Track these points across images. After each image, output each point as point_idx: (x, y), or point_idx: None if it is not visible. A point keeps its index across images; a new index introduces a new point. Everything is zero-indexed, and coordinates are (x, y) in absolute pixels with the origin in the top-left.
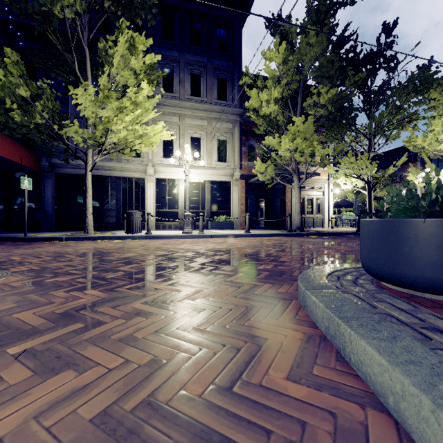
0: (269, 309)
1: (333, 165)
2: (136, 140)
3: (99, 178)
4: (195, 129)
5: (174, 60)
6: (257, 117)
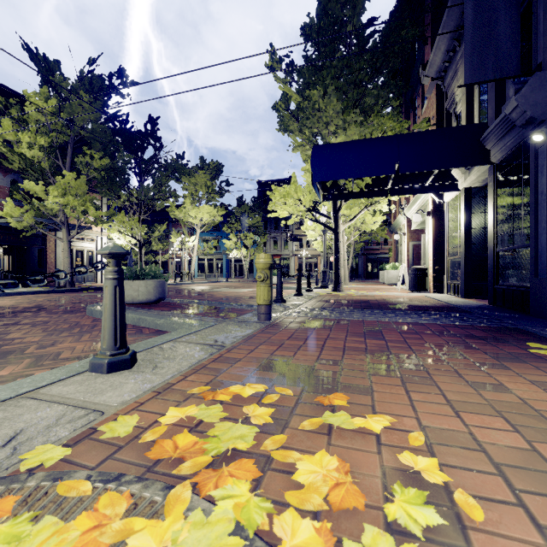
0: (76, 318)
1: (108, 218)
2: None
3: None
4: None
5: None
6: (12, 152)
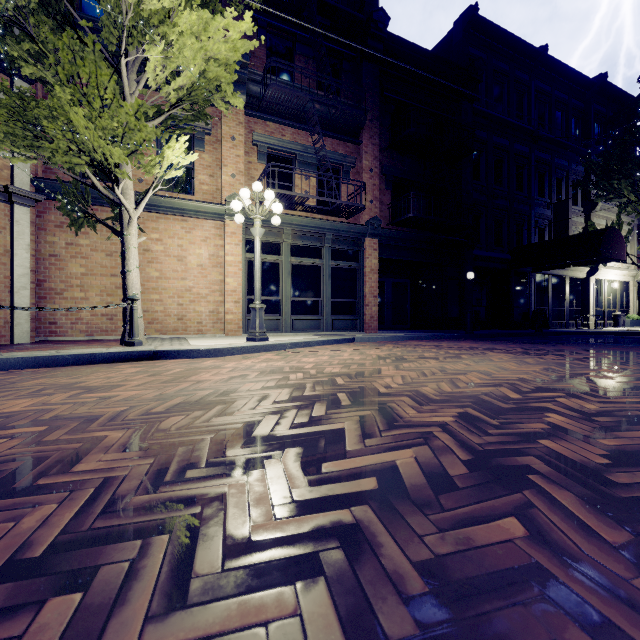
0: None
1: None
2: None
3: (556, 277)
4: None
5: None
6: None
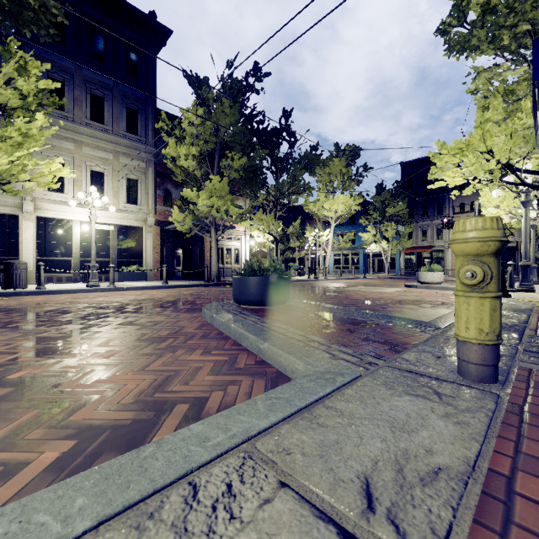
0: (188, 320)
1: (250, 218)
2: (20, 173)
3: None
4: (97, 162)
5: (65, 71)
6: (175, 166)
